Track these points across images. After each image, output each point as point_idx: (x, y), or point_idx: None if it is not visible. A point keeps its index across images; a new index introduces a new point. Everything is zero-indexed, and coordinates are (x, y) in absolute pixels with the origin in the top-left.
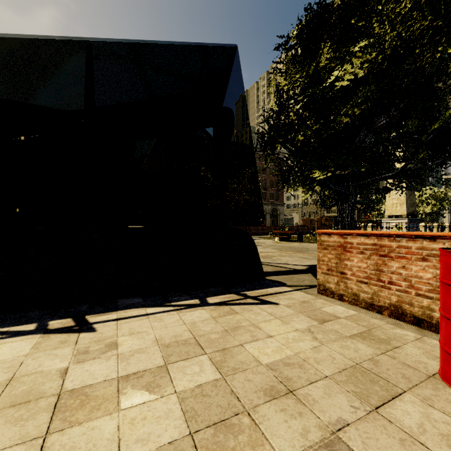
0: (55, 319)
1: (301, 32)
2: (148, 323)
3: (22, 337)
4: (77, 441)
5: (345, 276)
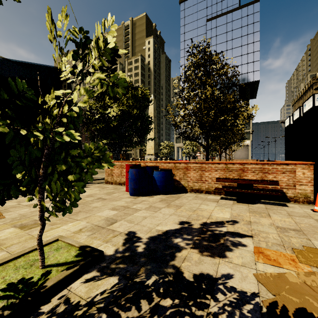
0: None
1: None
2: None
3: None
4: None
5: (113, 176)
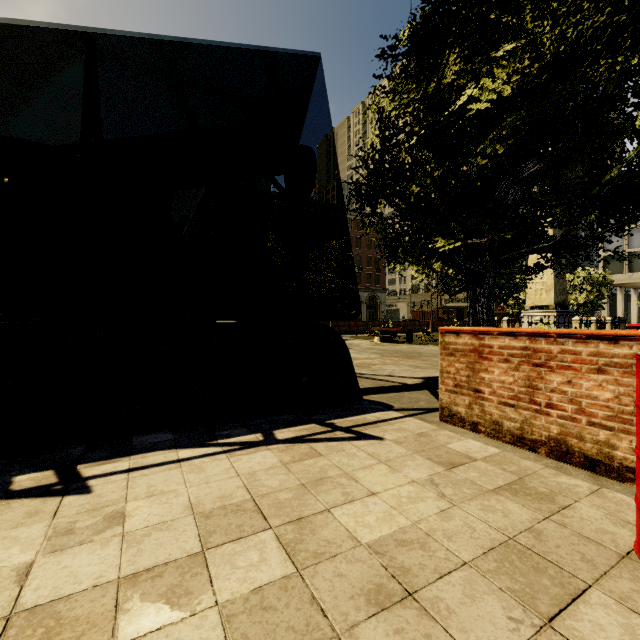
0: (25, 472)
1: (416, 34)
2: (179, 475)
3: None
4: None
5: (481, 395)
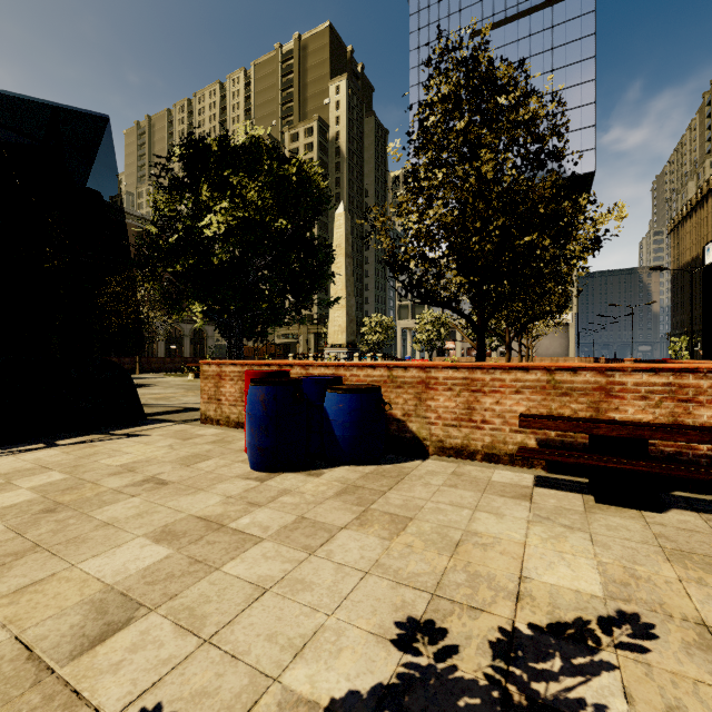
0: None
1: (186, 153)
2: None
3: None
4: None
5: (221, 402)
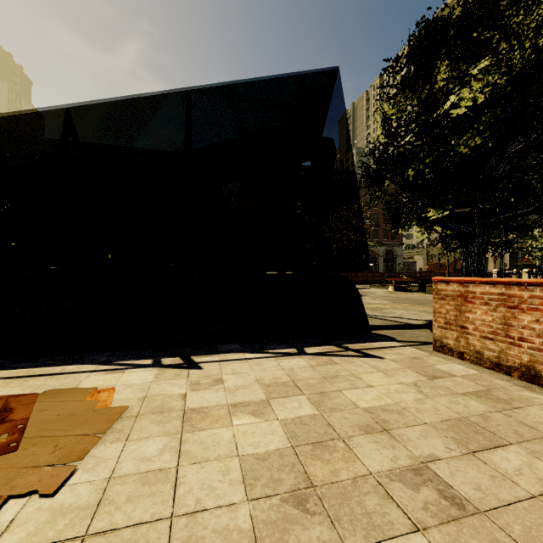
0: (166, 357)
1: (414, 49)
2: (248, 366)
3: (144, 369)
4: (205, 439)
5: (466, 331)
